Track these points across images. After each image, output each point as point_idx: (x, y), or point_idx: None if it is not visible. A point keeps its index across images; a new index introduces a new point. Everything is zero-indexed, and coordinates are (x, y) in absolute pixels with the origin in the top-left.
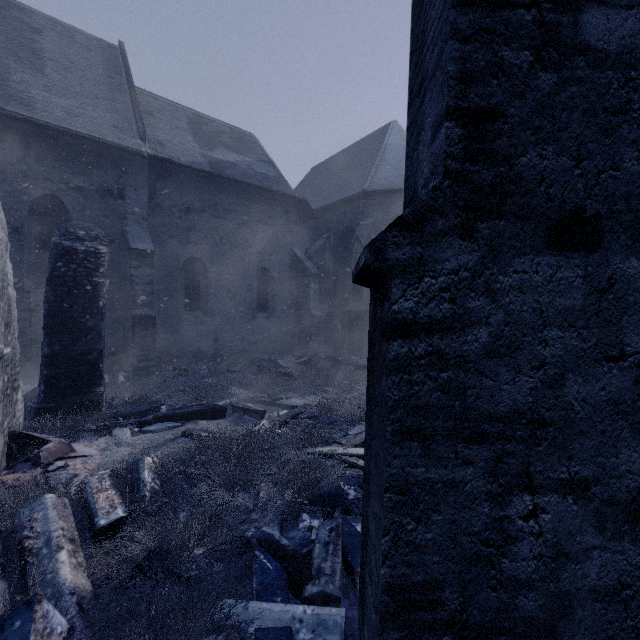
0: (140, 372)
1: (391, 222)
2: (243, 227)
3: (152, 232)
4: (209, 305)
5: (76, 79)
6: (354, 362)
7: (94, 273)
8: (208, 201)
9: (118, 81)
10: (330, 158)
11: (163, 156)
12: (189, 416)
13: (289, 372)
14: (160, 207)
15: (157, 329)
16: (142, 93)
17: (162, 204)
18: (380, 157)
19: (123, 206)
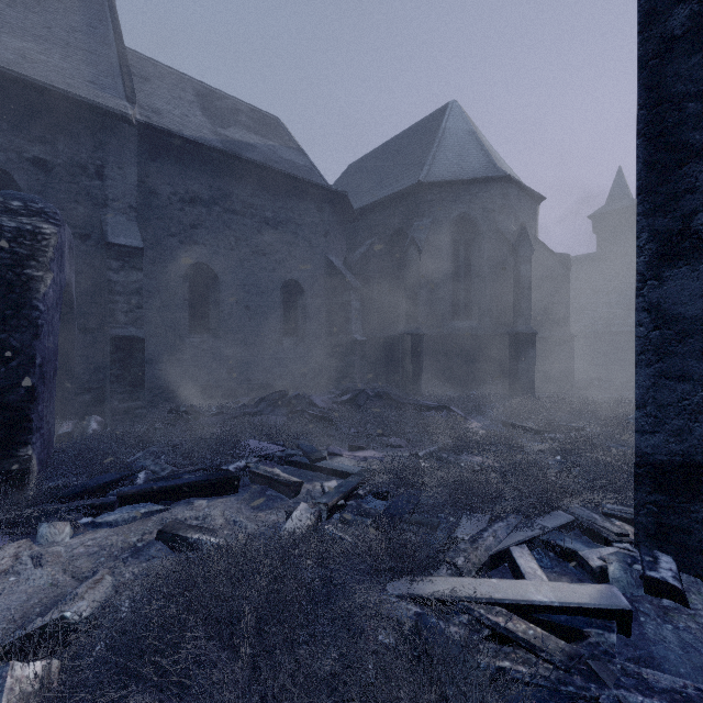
0: (122, 416)
1: (454, 222)
2: (266, 226)
3: (144, 227)
4: (221, 326)
5: (41, 21)
6: (414, 401)
7: (26, 262)
8: (220, 190)
9: (101, 32)
10: (371, 152)
11: (158, 125)
12: (179, 492)
13: (329, 415)
14: (155, 194)
15: (151, 357)
16: (136, 56)
17: (158, 191)
18: (438, 143)
19: (102, 189)
